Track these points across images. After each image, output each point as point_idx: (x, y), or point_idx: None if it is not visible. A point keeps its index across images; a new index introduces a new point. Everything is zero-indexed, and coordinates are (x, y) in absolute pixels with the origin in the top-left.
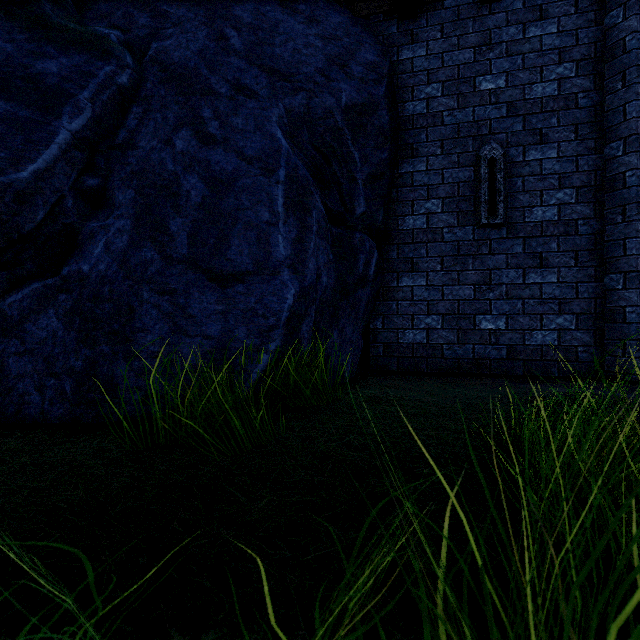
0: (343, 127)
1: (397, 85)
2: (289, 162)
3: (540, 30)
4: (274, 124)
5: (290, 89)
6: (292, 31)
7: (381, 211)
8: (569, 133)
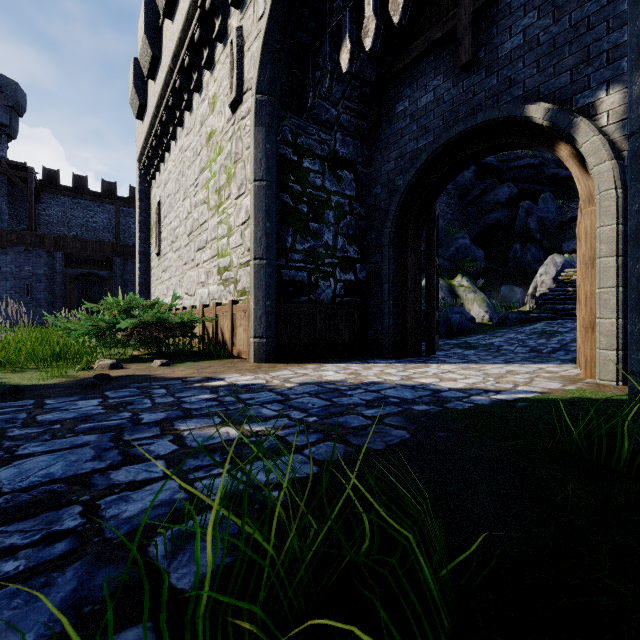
0: None
1: (2, 263)
2: None
3: (40, 260)
4: None
5: None
6: None
7: None
8: (47, 281)
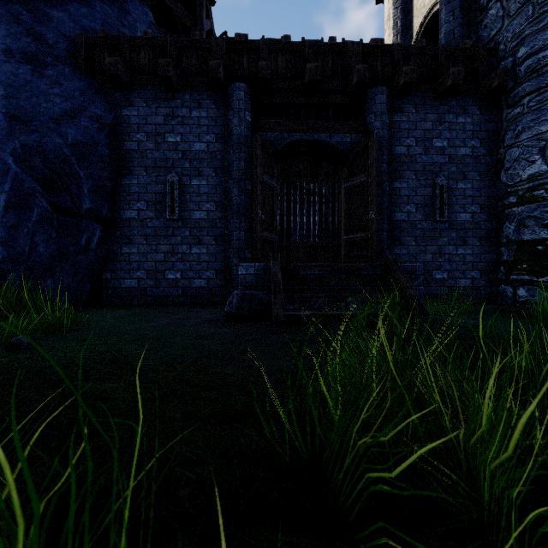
0: (70, 156)
1: (120, 130)
2: (16, 179)
3: (198, 114)
4: (8, 154)
5: (27, 131)
6: (37, 90)
7: (105, 207)
8: (212, 172)
